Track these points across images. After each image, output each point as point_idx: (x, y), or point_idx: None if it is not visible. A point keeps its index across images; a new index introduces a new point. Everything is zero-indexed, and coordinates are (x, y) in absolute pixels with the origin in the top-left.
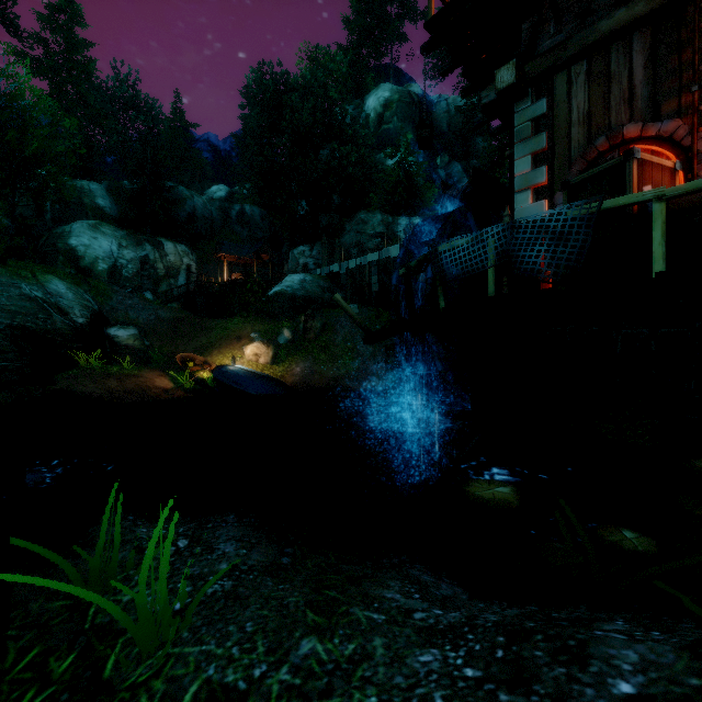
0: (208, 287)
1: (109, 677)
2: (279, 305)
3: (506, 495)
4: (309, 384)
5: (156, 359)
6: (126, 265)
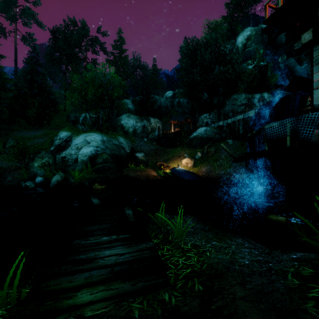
0: (166, 135)
1: (170, 240)
2: (195, 142)
3: (281, 219)
4: (209, 176)
5: (150, 164)
6: (138, 129)
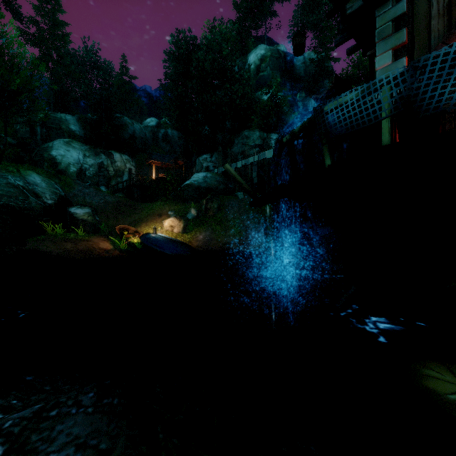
0: (142, 183)
1: None
2: (188, 193)
3: None
4: (209, 247)
5: (103, 229)
6: (88, 169)
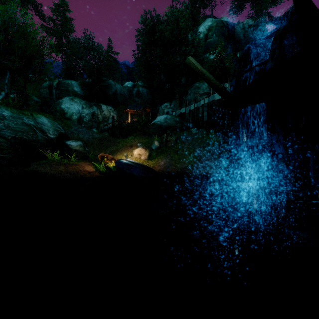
0: (121, 125)
1: None
2: (152, 129)
3: None
4: (168, 171)
5: (91, 157)
6: (85, 116)
